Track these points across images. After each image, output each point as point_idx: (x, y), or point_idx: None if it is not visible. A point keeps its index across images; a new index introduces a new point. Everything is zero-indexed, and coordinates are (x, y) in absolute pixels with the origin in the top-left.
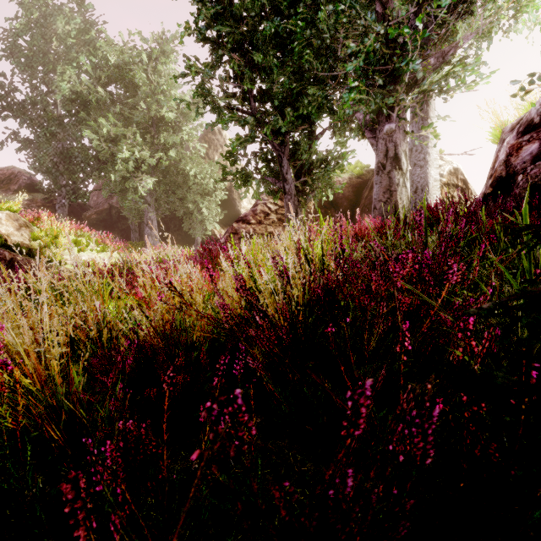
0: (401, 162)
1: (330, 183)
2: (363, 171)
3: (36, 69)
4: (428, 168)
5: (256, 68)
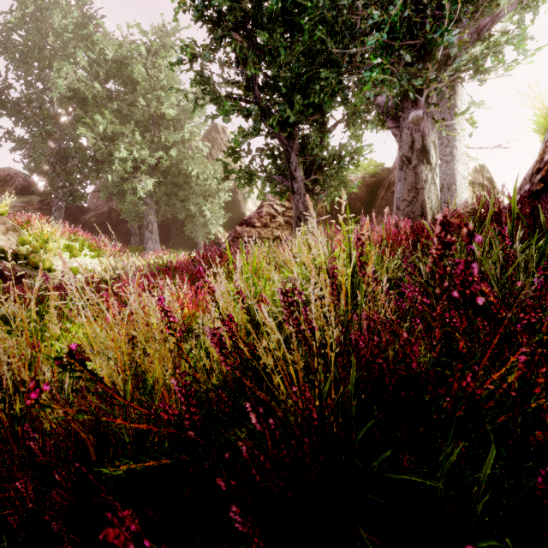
0: (429, 155)
1: (344, 181)
2: (378, 169)
3: (32, 66)
4: (456, 164)
5: (261, 51)
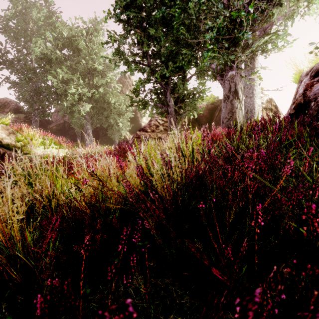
0: (238, 94)
1: (195, 107)
2: (215, 100)
3: (20, 40)
4: (255, 98)
5: (151, 38)
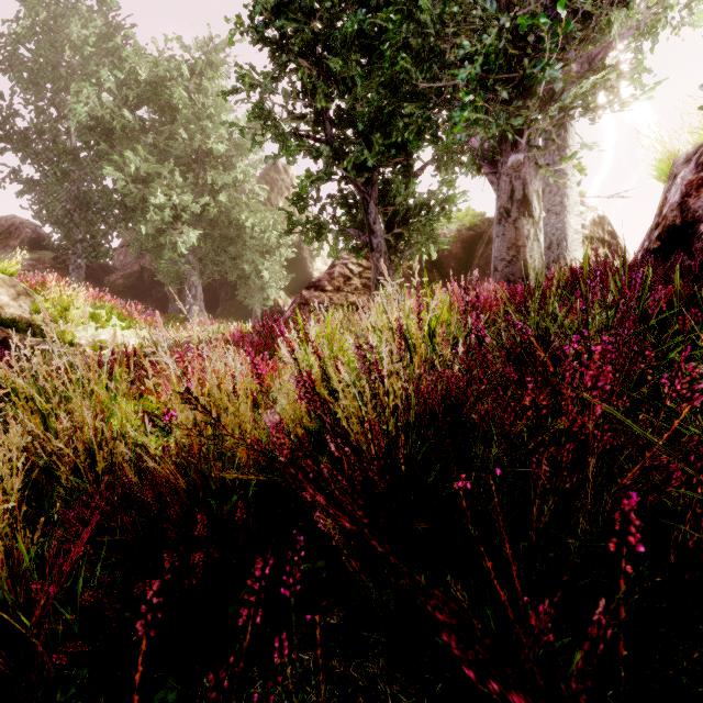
0: (531, 207)
1: (433, 236)
2: (476, 220)
3: (43, 87)
4: (567, 216)
5: (333, 80)
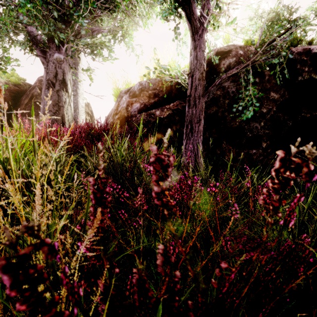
0: (67, 87)
1: None
2: (20, 82)
3: None
4: (79, 98)
5: None
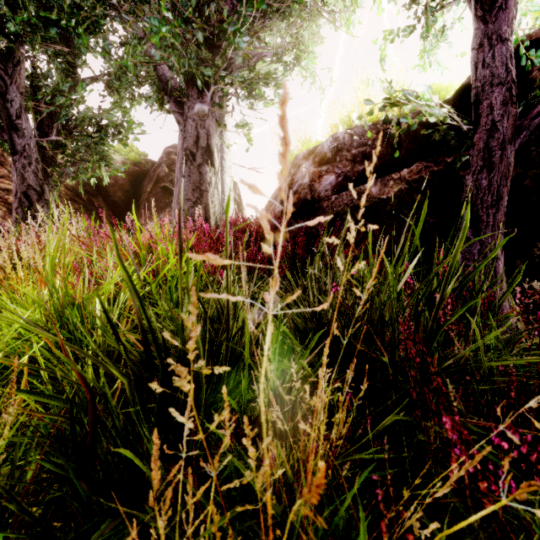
0: (214, 157)
1: (107, 159)
2: (141, 158)
3: None
4: (224, 175)
5: None
